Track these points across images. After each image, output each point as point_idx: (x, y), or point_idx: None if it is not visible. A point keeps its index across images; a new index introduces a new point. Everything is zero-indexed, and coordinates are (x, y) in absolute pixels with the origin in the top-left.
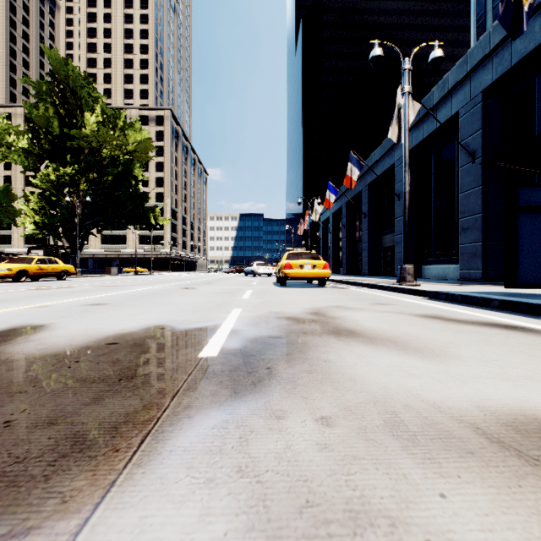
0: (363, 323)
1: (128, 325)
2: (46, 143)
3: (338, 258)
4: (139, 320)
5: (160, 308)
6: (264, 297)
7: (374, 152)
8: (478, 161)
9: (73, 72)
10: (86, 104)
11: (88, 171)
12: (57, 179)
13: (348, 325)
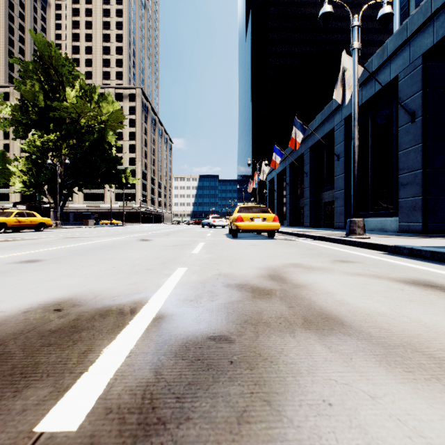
0: (344, 298)
1: (16, 303)
2: (33, 114)
3: (282, 212)
4: (44, 291)
5: (93, 267)
6: (214, 252)
7: (315, 119)
8: (418, 121)
9: (55, 53)
10: (67, 80)
11: (68, 137)
12: (42, 145)
13: (326, 304)
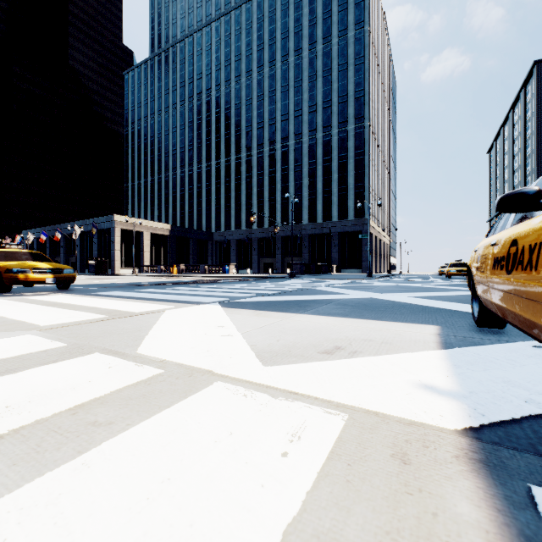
0: None
1: None
2: None
3: None
4: None
5: None
6: None
7: (67, 223)
8: (97, 246)
9: None
10: None
11: None
12: None
13: None
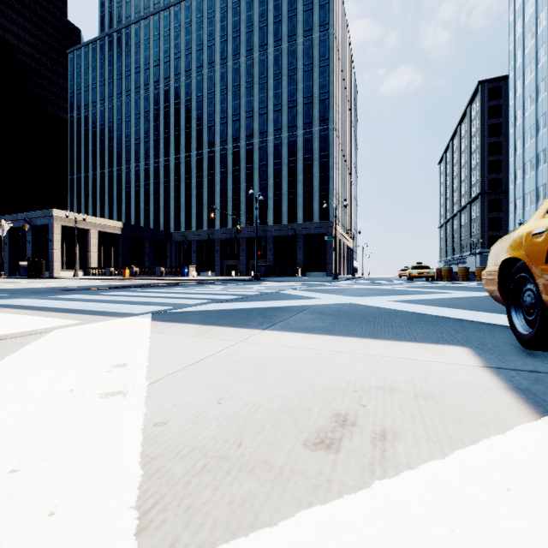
0: None
1: None
2: None
3: None
4: None
5: None
6: None
7: None
8: (31, 244)
9: None
10: None
11: None
12: None
13: None
